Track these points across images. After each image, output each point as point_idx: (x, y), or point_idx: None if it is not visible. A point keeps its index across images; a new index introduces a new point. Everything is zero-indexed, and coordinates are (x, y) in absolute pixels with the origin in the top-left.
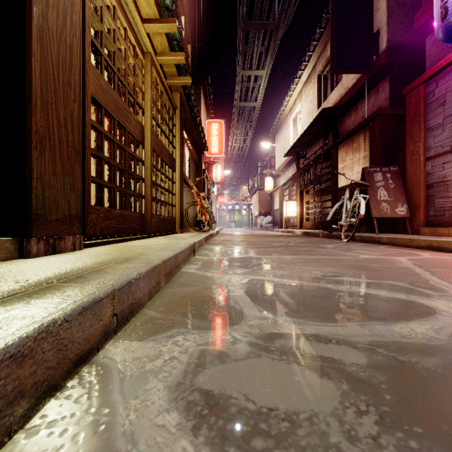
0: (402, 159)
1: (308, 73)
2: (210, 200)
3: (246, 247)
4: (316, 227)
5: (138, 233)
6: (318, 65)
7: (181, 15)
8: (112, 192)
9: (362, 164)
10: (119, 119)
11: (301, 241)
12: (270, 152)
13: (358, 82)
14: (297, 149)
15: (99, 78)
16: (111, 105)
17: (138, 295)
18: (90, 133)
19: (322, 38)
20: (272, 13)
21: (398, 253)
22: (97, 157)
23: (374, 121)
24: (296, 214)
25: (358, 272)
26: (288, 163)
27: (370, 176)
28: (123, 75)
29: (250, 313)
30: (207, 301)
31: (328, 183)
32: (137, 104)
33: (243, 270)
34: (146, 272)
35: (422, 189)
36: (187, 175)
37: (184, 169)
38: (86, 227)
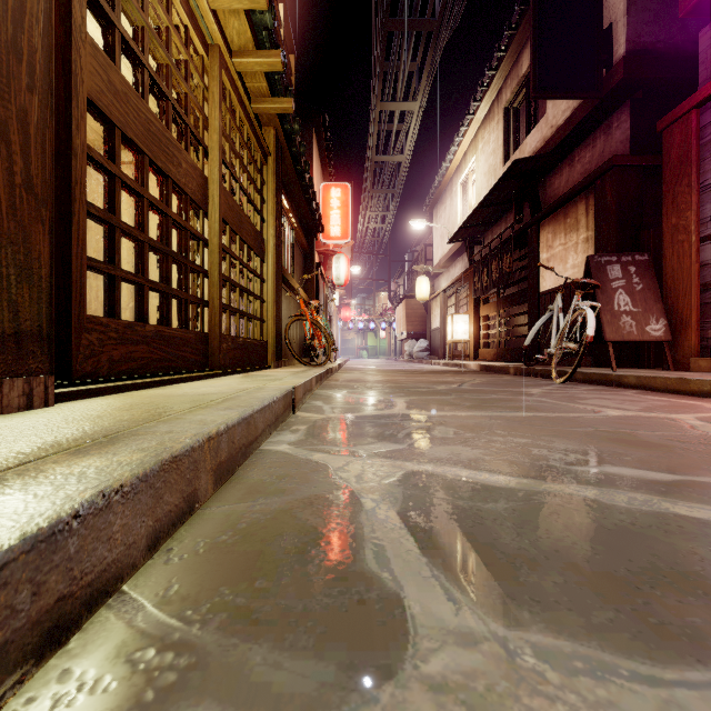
0: (655, 241)
1: (489, 106)
2: (328, 315)
3: (390, 393)
4: (501, 357)
5: (195, 369)
6: (506, 91)
7: (278, 2)
8: (140, 292)
9: (583, 252)
10: (153, 156)
11: (482, 381)
12: (425, 238)
13: (575, 116)
14: (470, 230)
15: (109, 68)
16: (135, 126)
17: (102, 557)
18: (84, 171)
19: (512, 46)
20: (430, 5)
21: (669, 405)
22: (105, 223)
23: (605, 179)
24: (469, 336)
25: (627, 451)
26: (454, 254)
27: (600, 270)
28: (165, 78)
29: (425, 612)
30: (305, 551)
31: (519, 285)
32: (193, 136)
33: (389, 447)
34: (140, 482)
35: (694, 292)
36: (289, 271)
37: (284, 260)
38: (75, 357)
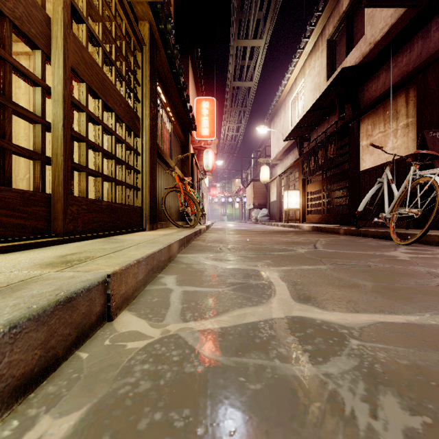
0: None
1: (314, 42)
2: (201, 192)
3: (255, 260)
4: (325, 220)
5: (21, 235)
6: (328, 27)
7: None
8: None
9: (402, 136)
10: None
11: (328, 241)
12: (265, 143)
13: (393, 29)
14: (300, 130)
15: None
16: None
17: None
18: None
19: None
20: None
21: None
22: None
23: (427, 72)
24: (299, 206)
25: None
26: (287, 150)
27: (436, 143)
28: None
29: None
30: None
31: (334, 170)
32: None
33: None
34: None
35: None
36: (167, 154)
37: (162, 143)
38: None
